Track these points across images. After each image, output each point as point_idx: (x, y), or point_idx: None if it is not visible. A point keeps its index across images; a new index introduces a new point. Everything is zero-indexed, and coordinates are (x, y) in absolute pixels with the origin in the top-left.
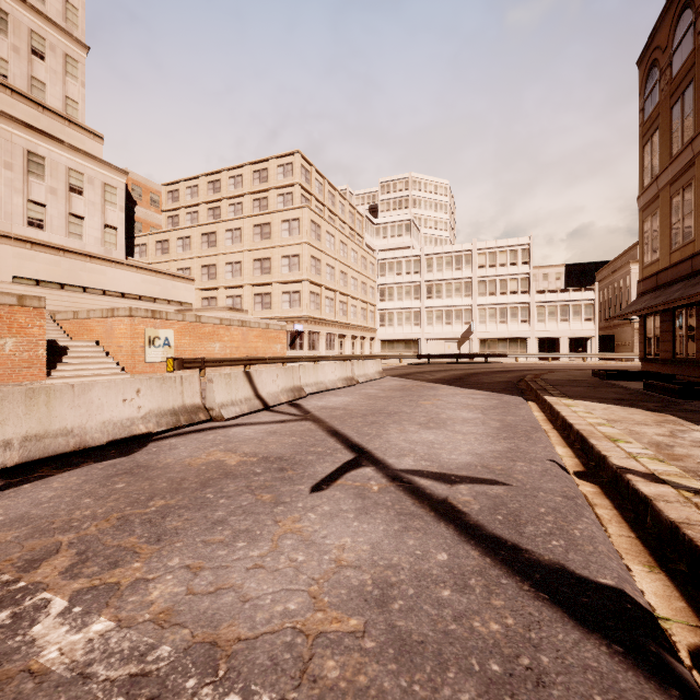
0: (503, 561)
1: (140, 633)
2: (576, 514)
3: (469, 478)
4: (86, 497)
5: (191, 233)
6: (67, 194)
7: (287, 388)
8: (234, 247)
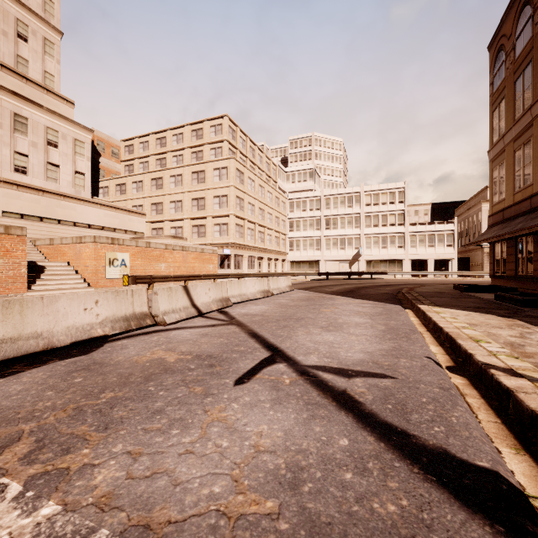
0: (395, 446)
1: (83, 517)
2: (452, 403)
3: (363, 372)
4: (49, 390)
5: (143, 178)
6: (45, 147)
7: (217, 299)
8: (177, 189)
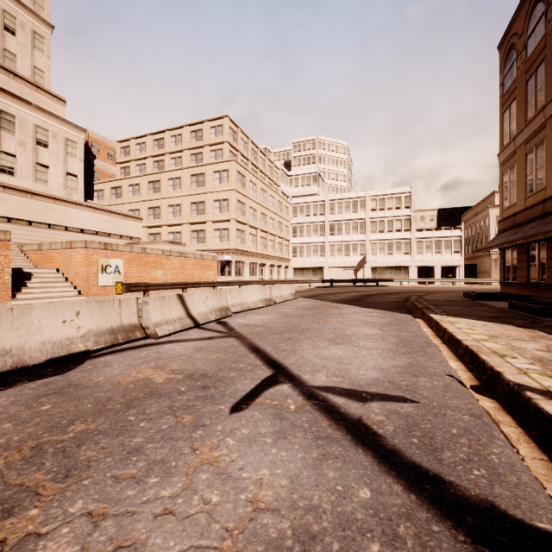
0: (429, 499)
1: None
2: (488, 435)
3: (379, 395)
4: (8, 421)
5: (140, 181)
6: (34, 146)
7: (215, 308)
8: (175, 193)
